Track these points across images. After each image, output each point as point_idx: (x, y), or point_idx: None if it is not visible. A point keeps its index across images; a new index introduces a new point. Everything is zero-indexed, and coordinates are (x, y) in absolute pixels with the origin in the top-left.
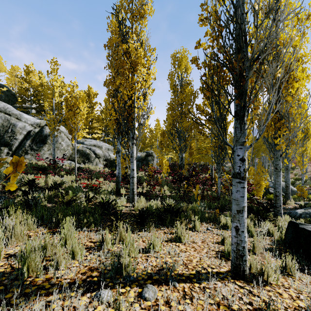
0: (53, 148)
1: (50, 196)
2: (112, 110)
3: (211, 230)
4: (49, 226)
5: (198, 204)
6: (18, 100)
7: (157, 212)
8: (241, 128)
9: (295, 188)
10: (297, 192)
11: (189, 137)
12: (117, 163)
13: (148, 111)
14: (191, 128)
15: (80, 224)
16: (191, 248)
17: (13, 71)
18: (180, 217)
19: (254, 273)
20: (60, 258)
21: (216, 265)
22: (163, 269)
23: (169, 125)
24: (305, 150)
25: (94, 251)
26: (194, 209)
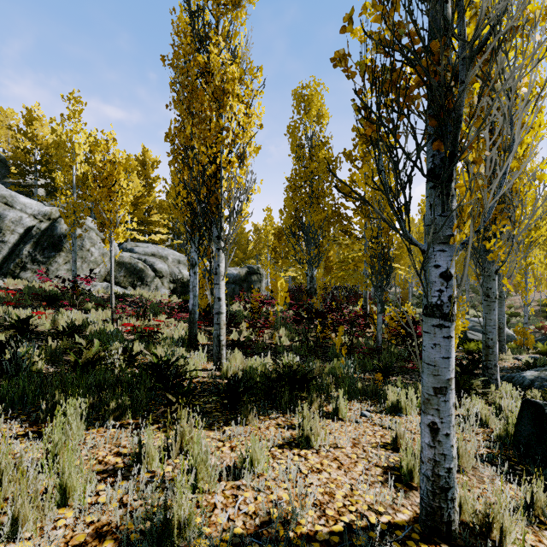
0: (73, 260)
1: (55, 351)
2: (180, 185)
3: (370, 417)
4: (33, 419)
5: (342, 362)
6: (11, 171)
7: (265, 380)
8: (443, 206)
9: (510, 331)
10: (515, 338)
11: (325, 239)
12: (191, 286)
13: (248, 186)
14: (329, 224)
15: (102, 412)
16: (331, 460)
17: (3, 119)
18: (309, 391)
19: (469, 524)
20: (24, 509)
21: (386, 503)
22: (270, 522)
23: (290, 217)
24: (531, 263)
25: (119, 480)
26: (335, 373)
